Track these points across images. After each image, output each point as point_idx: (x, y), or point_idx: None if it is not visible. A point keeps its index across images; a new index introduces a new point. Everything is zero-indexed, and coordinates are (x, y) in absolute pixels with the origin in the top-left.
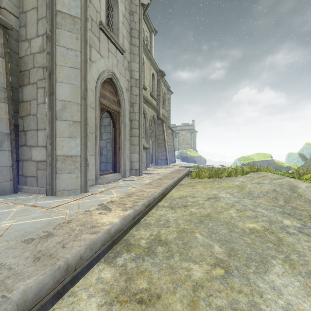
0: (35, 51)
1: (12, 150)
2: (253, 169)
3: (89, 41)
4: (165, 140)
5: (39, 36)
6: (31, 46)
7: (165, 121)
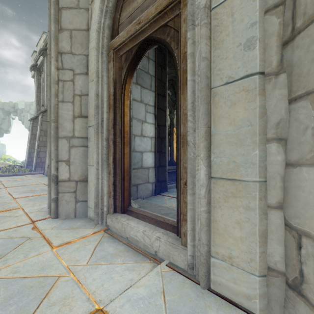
0: None
1: None
2: None
3: None
4: None
5: None
6: None
7: None
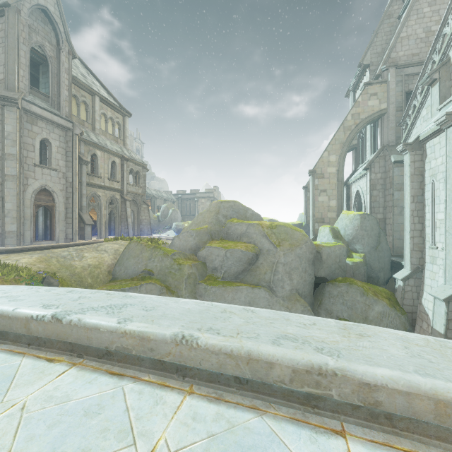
0: None
1: None
2: (120, 237)
3: (27, 176)
4: (127, 216)
5: (1, 177)
6: None
7: (129, 200)
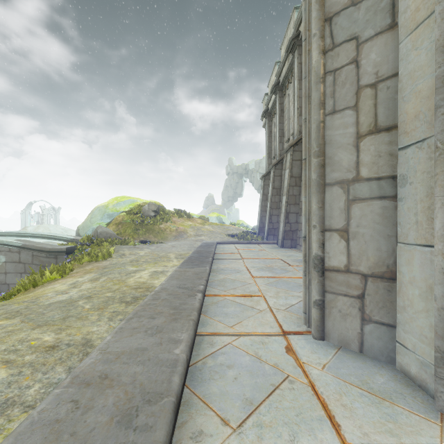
0: None
1: None
2: None
3: None
4: None
5: None
6: None
7: None
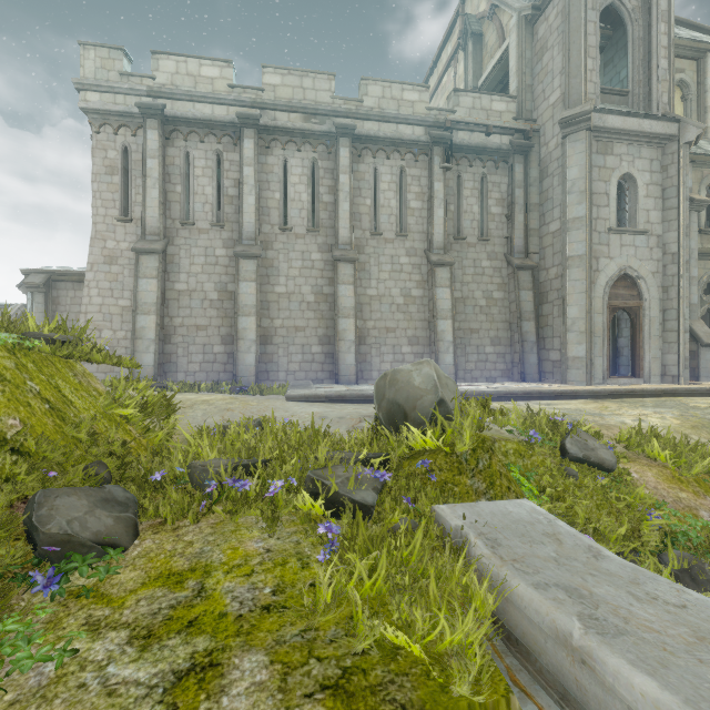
0: (552, 278)
1: (538, 353)
2: None
3: (596, 255)
4: None
5: (554, 266)
6: (548, 274)
7: None
